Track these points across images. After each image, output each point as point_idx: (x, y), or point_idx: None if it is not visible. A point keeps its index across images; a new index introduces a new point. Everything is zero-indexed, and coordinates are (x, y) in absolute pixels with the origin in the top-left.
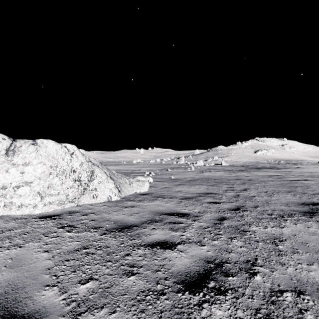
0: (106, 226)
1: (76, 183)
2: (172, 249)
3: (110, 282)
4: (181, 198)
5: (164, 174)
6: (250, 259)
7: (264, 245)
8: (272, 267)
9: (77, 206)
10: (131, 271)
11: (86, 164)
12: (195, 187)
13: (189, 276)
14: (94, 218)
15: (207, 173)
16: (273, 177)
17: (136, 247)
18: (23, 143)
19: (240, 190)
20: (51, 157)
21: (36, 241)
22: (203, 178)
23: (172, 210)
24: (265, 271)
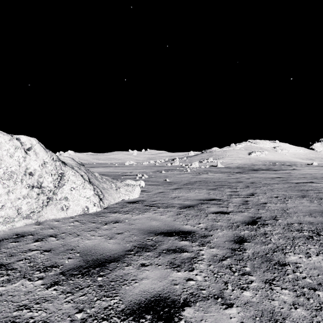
0: (65, 263)
1: (33, 190)
2: None
3: None
4: (179, 207)
5: (158, 177)
6: None
7: None
8: None
9: (36, 223)
10: None
11: (52, 164)
12: (194, 191)
13: None
14: (52, 245)
15: (204, 175)
16: (276, 179)
17: (106, 322)
18: None
19: (247, 194)
20: None
21: None
22: (200, 180)
23: (170, 226)
24: None
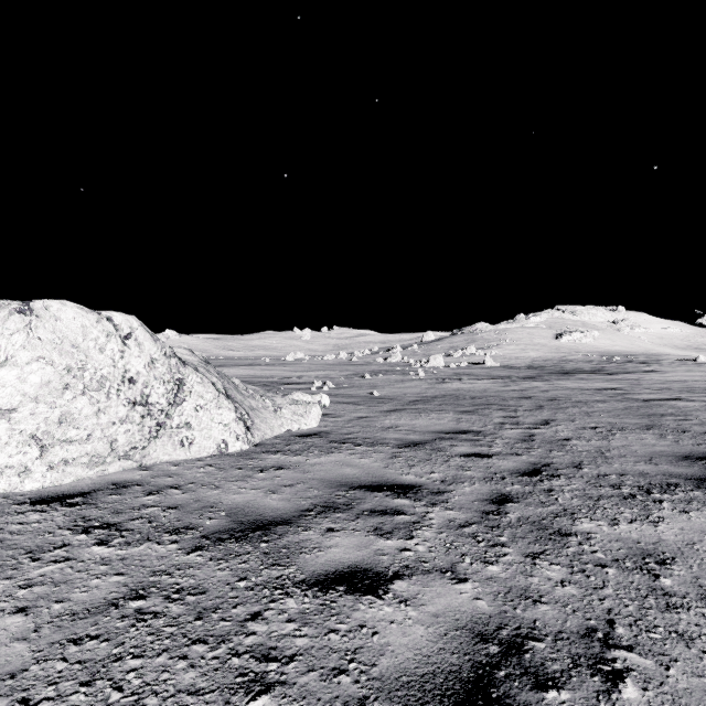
0: (207, 525)
1: (135, 410)
2: (378, 596)
3: None
4: (397, 445)
5: (357, 387)
6: (595, 624)
7: (622, 576)
8: (662, 651)
9: (139, 467)
10: (260, 676)
11: (164, 364)
12: (429, 416)
13: (432, 692)
14: (179, 500)
15: (453, 383)
16: (605, 393)
17: (281, 591)
18: None
19: (535, 423)
20: (69, 346)
21: (2, 576)
22: (445, 395)
23: (377, 477)
24: (646, 666)
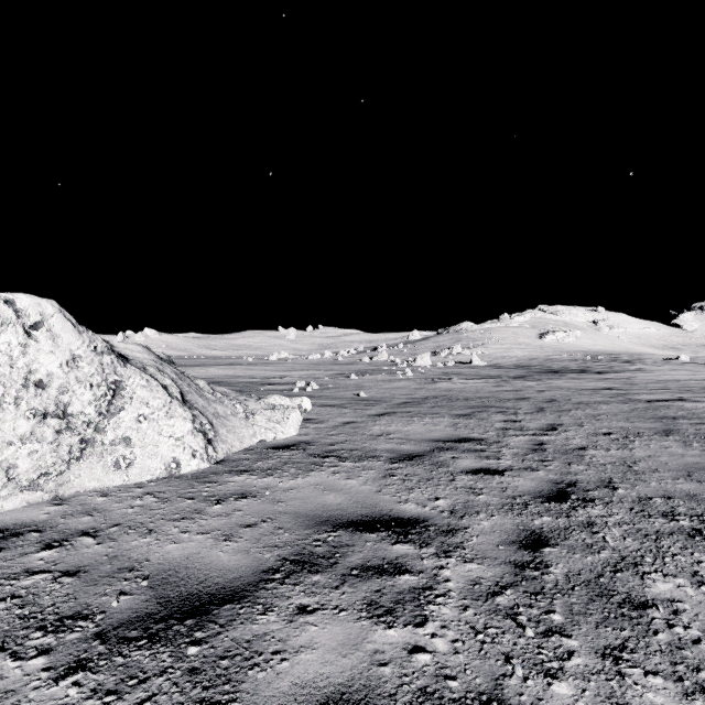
0: (111, 608)
1: (46, 423)
2: None
3: None
4: (390, 458)
5: (343, 387)
6: None
7: None
8: None
9: (53, 499)
10: None
11: (92, 362)
12: (423, 421)
13: None
14: (85, 558)
15: (443, 383)
16: (604, 393)
17: None
18: None
19: (541, 428)
20: None
21: None
22: (436, 396)
23: (368, 507)
24: None
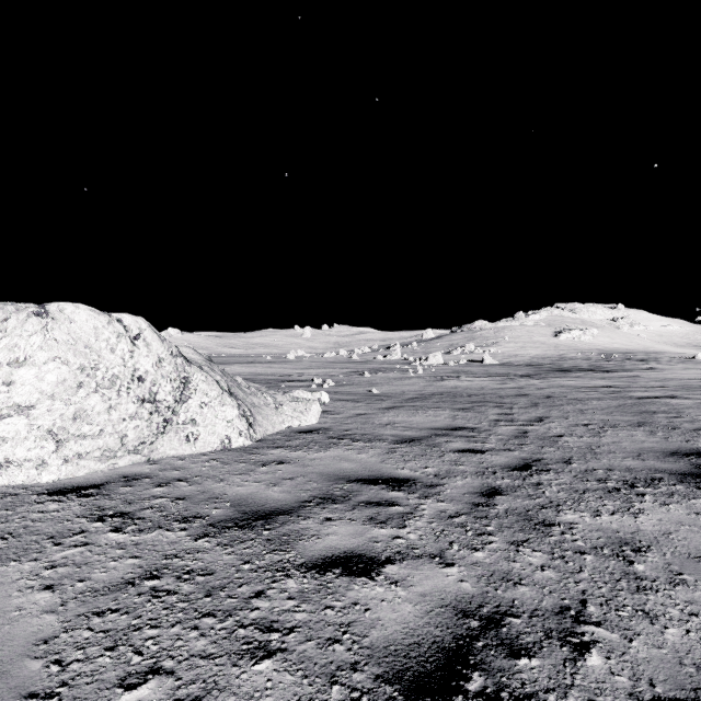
0: (213, 514)
1: (144, 407)
2: (371, 578)
3: (205, 680)
4: (393, 441)
5: (356, 384)
6: (568, 603)
7: (598, 562)
8: (628, 626)
9: (148, 461)
10: (264, 644)
11: (170, 363)
12: (426, 413)
13: (416, 659)
14: (186, 492)
15: (451, 381)
16: (600, 391)
17: (282, 573)
18: (13, 312)
19: (529, 420)
20: (83, 346)
21: (29, 558)
22: (442, 392)
23: (374, 471)
24: (611, 639)
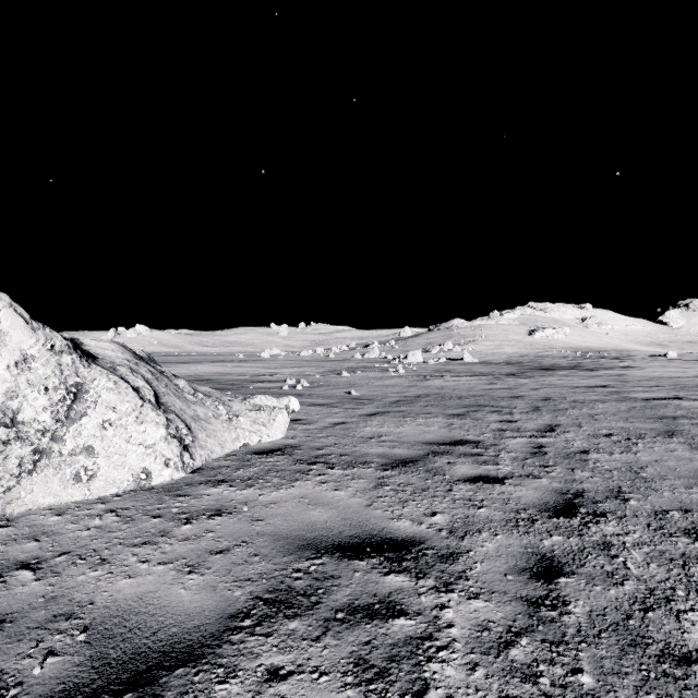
0: (32, 677)
1: None
2: None
3: None
4: (381, 465)
5: (333, 385)
6: None
7: None
8: None
9: None
10: None
11: (48, 363)
12: (416, 421)
13: None
14: (16, 601)
15: (436, 381)
16: (598, 391)
17: None
18: None
19: (538, 429)
20: None
21: None
22: (429, 394)
23: (358, 525)
24: None
